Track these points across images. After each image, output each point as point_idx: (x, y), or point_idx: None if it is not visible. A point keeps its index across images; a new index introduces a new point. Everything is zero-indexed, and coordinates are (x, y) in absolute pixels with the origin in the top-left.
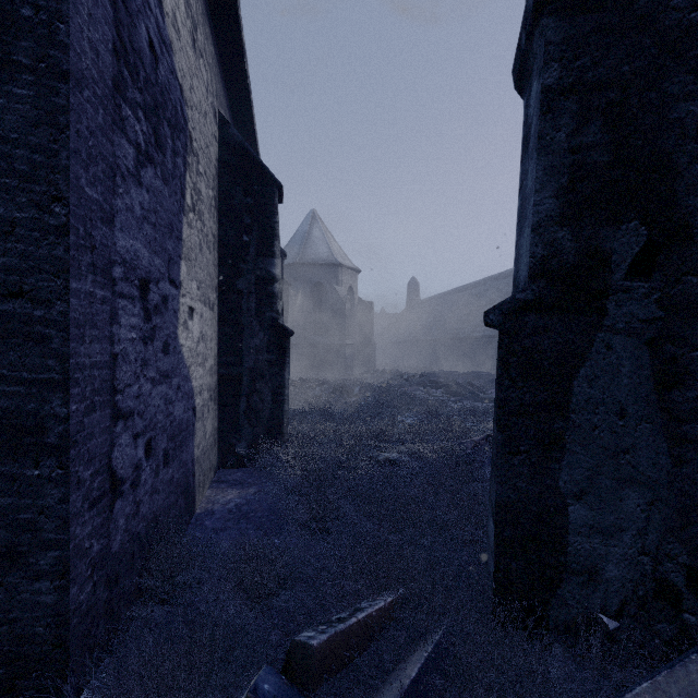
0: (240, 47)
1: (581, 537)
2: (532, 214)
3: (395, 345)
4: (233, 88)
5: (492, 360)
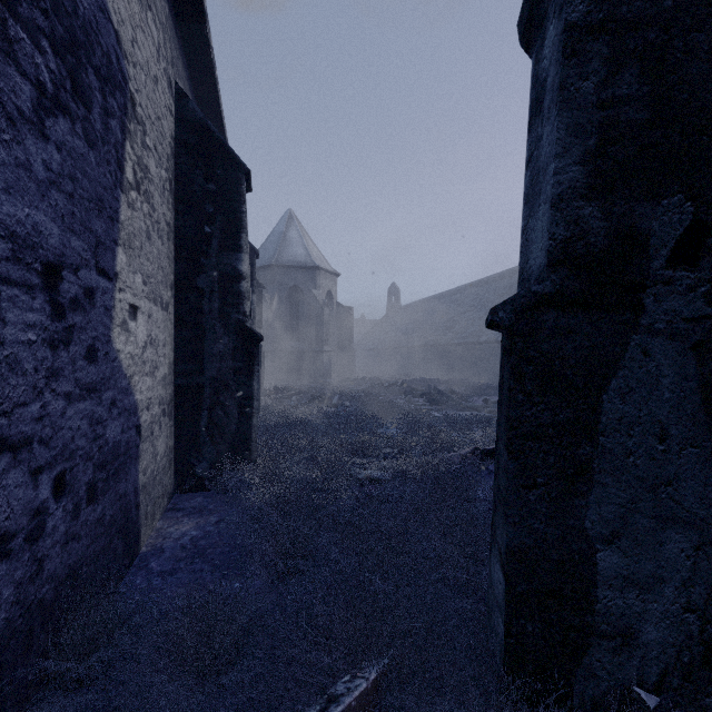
0: (200, 9)
1: (613, 591)
2: (552, 184)
3: (375, 352)
4: (195, 60)
5: (473, 367)
